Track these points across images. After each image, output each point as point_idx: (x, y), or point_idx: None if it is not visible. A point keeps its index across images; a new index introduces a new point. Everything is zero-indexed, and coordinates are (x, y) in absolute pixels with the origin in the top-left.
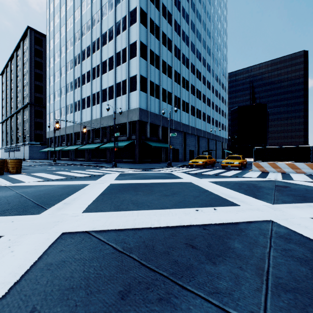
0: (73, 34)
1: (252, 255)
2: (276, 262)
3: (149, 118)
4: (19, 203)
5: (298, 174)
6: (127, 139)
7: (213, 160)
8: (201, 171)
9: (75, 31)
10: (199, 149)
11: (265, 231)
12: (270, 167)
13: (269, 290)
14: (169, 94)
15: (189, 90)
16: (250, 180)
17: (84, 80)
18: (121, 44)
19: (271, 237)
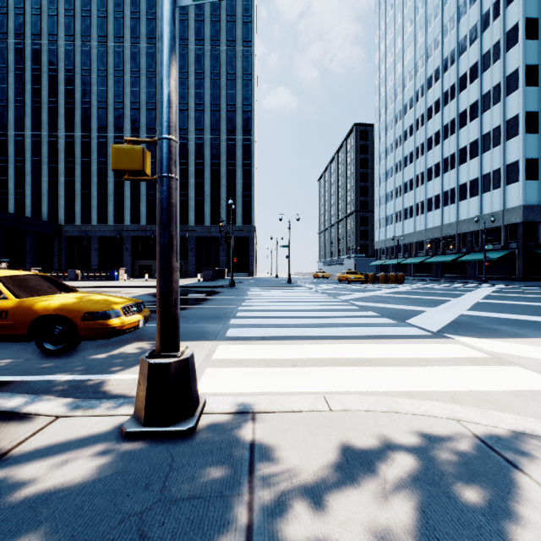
0: (413, 121)
1: None
2: None
3: None
4: (452, 291)
5: None
6: (502, 248)
7: None
8: None
9: (415, 116)
10: None
11: None
12: None
13: None
14: None
15: None
16: None
17: (430, 175)
18: (490, 122)
19: None
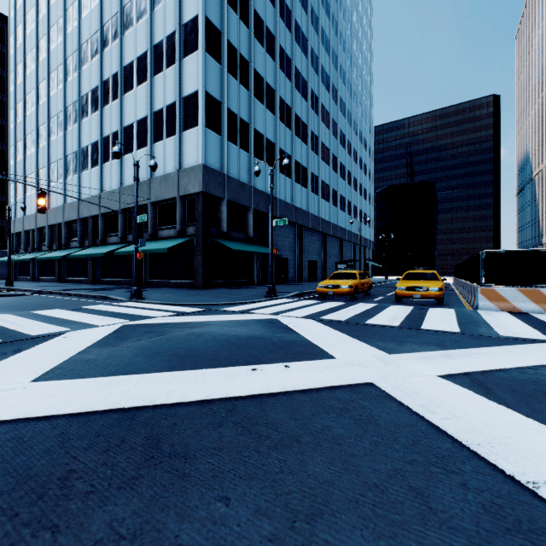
0: (63, 11)
1: None
2: None
3: (226, 190)
4: None
5: None
6: (178, 235)
7: (368, 282)
8: (357, 313)
9: (66, 3)
10: (326, 260)
11: None
12: (527, 300)
13: None
14: (270, 145)
15: (307, 142)
16: None
17: (86, 108)
18: (163, 25)
19: None
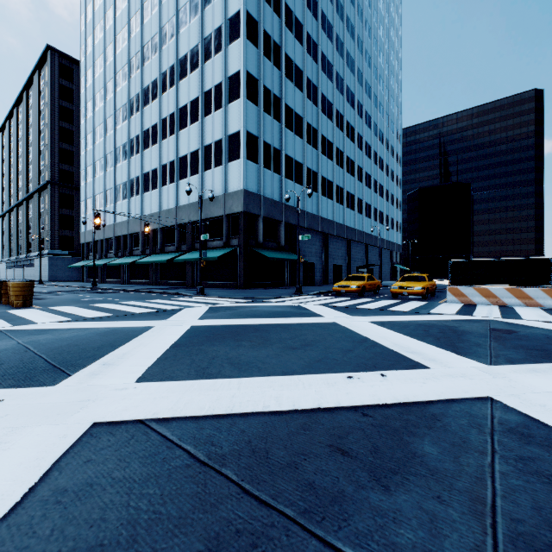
0: (128, 60)
1: (459, 469)
2: (507, 485)
3: (262, 208)
4: (20, 364)
5: (528, 309)
6: (224, 246)
7: (376, 283)
8: (355, 303)
9: (130, 54)
10: (351, 264)
11: (480, 419)
12: (479, 295)
13: (500, 549)
14: (299, 166)
15: (332, 158)
16: (444, 319)
17: (147, 141)
18: (212, 76)
19: (492, 433)
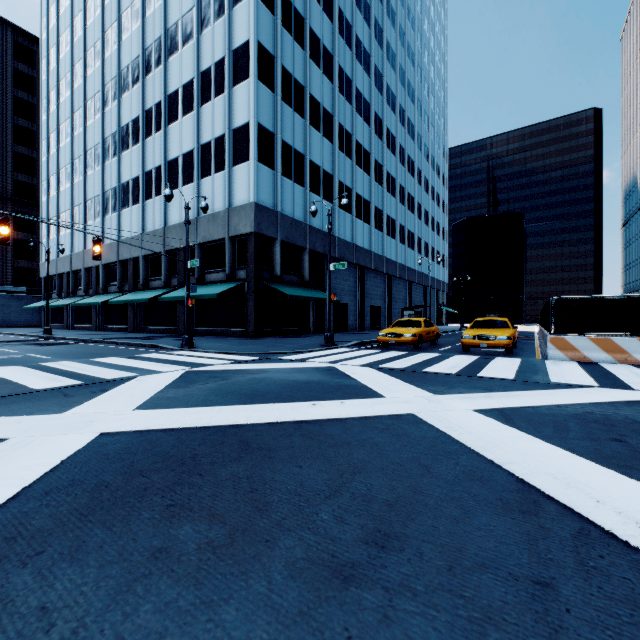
0: (101, 33)
1: None
2: None
3: (280, 229)
4: None
5: None
6: (227, 279)
7: (435, 330)
8: (417, 362)
9: (105, 25)
10: (391, 305)
11: None
12: (598, 349)
13: None
14: (328, 178)
15: (370, 172)
16: (604, 400)
17: (126, 140)
18: (211, 50)
19: None
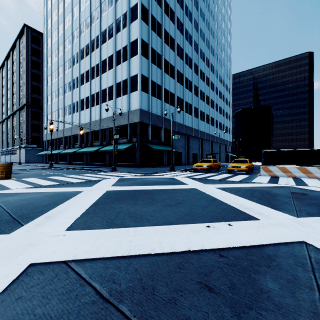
0: (71, 32)
1: (297, 304)
2: None
3: (151, 120)
4: None
5: (310, 179)
6: (128, 142)
7: (218, 164)
8: (206, 176)
9: (73, 29)
10: (202, 153)
11: (302, 259)
12: (280, 171)
13: None
14: (172, 95)
15: (192, 91)
16: (261, 186)
17: (83, 80)
18: (121, 42)
19: (313, 270)
